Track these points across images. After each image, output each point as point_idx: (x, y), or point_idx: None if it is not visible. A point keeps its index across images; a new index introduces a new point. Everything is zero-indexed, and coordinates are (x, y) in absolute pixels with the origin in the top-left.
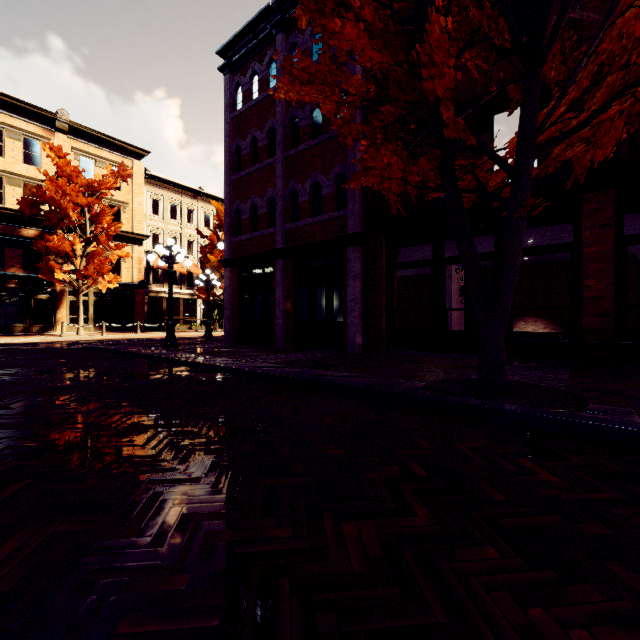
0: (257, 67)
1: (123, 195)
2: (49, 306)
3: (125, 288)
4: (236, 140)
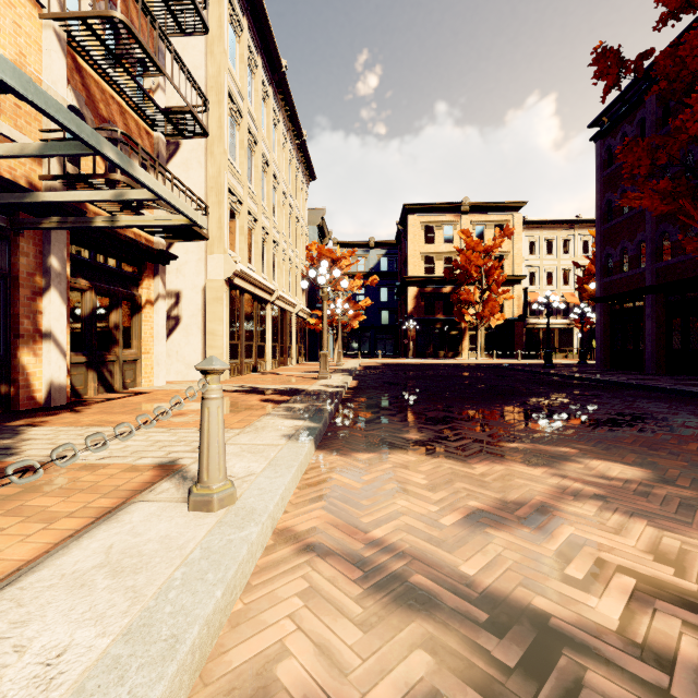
0: (626, 129)
1: (505, 246)
2: (457, 339)
3: (507, 322)
4: (606, 195)
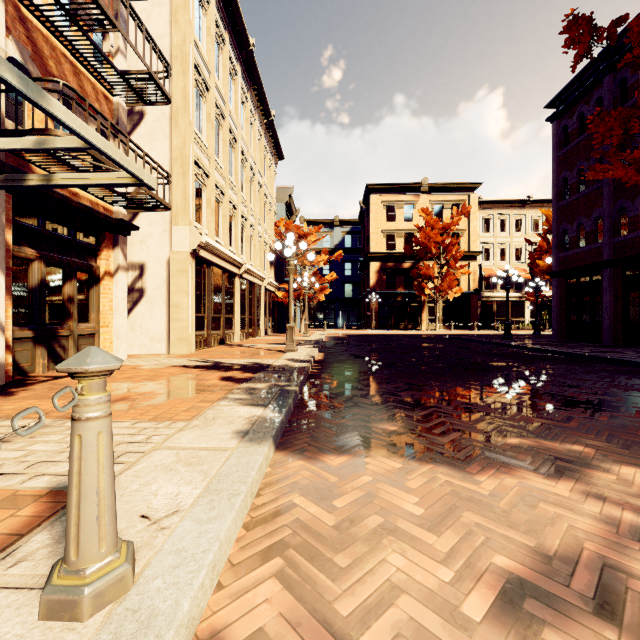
0: (583, 108)
1: (461, 224)
2: (417, 311)
3: (463, 296)
4: (563, 173)
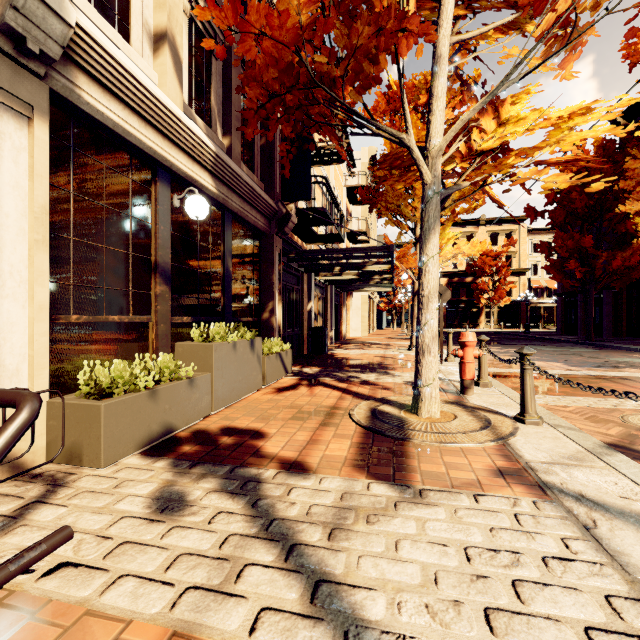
0: None
1: (513, 247)
2: (476, 314)
3: (514, 302)
4: None
